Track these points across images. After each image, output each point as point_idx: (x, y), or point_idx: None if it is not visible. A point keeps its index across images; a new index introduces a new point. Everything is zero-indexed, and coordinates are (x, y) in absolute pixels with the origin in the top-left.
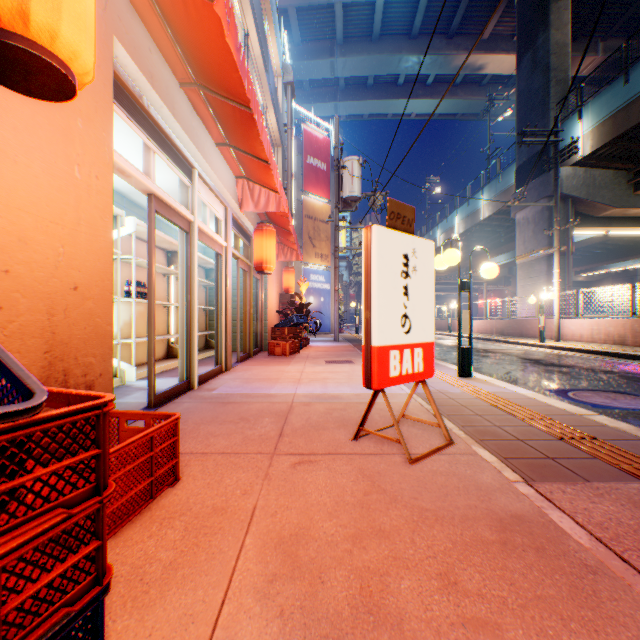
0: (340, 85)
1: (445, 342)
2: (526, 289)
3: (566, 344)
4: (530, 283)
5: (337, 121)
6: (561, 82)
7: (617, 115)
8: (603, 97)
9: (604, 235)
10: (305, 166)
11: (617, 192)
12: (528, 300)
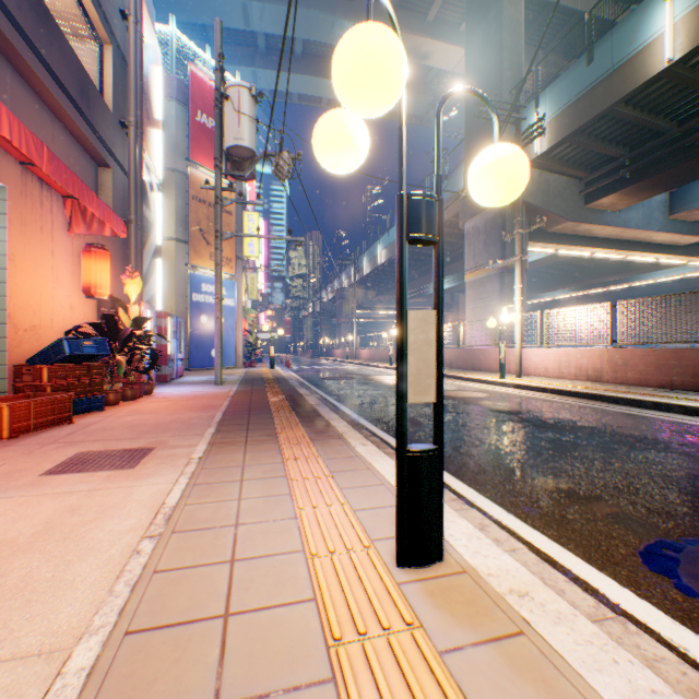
0: (260, 46)
1: (385, 379)
2: (477, 312)
3: (534, 381)
4: (481, 305)
5: (219, 27)
6: (515, 67)
7: (579, 102)
8: (563, 81)
9: (545, 259)
10: (194, 124)
11: (570, 203)
12: (488, 323)
